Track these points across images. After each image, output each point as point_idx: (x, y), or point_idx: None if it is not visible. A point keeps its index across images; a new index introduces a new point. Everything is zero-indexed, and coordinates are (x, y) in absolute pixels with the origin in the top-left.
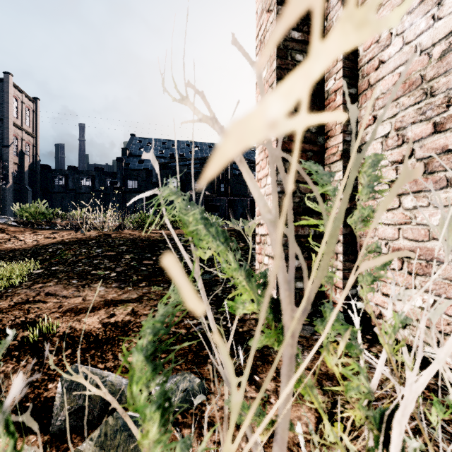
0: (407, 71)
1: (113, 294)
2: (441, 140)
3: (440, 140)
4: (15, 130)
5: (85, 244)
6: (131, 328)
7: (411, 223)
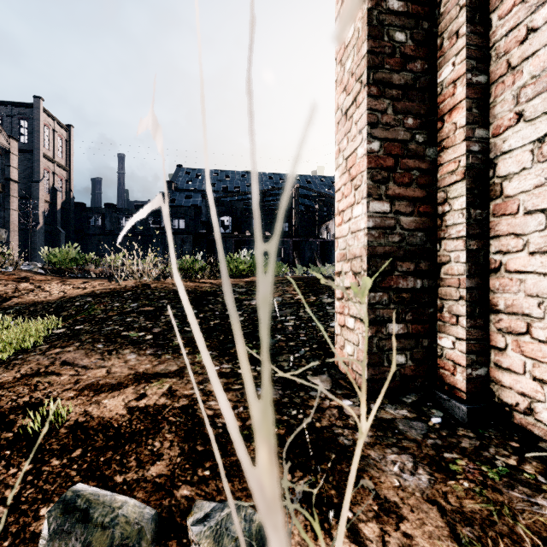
0: None
1: (146, 364)
2: None
3: None
4: (46, 163)
5: (118, 297)
6: (165, 416)
7: None
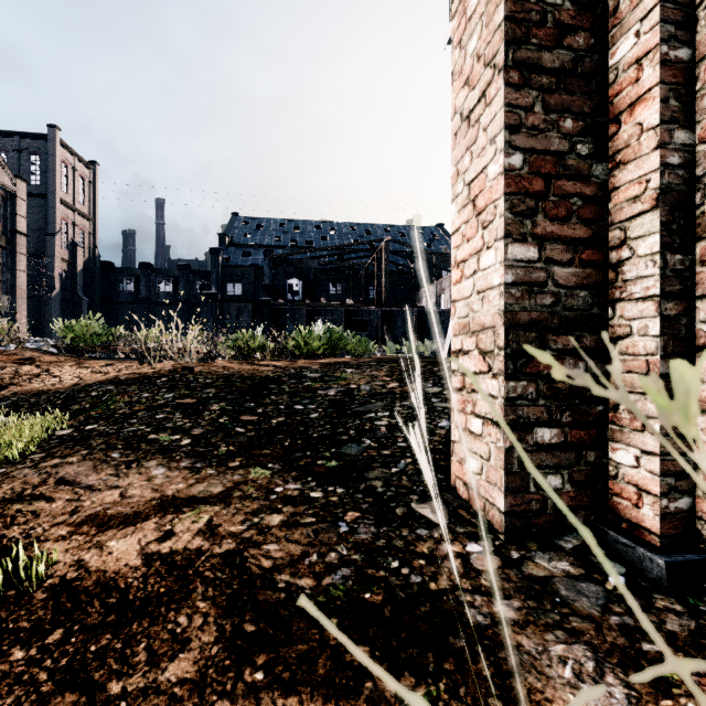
0: None
1: (178, 483)
2: None
3: None
4: (63, 210)
5: (149, 384)
6: (199, 570)
7: None
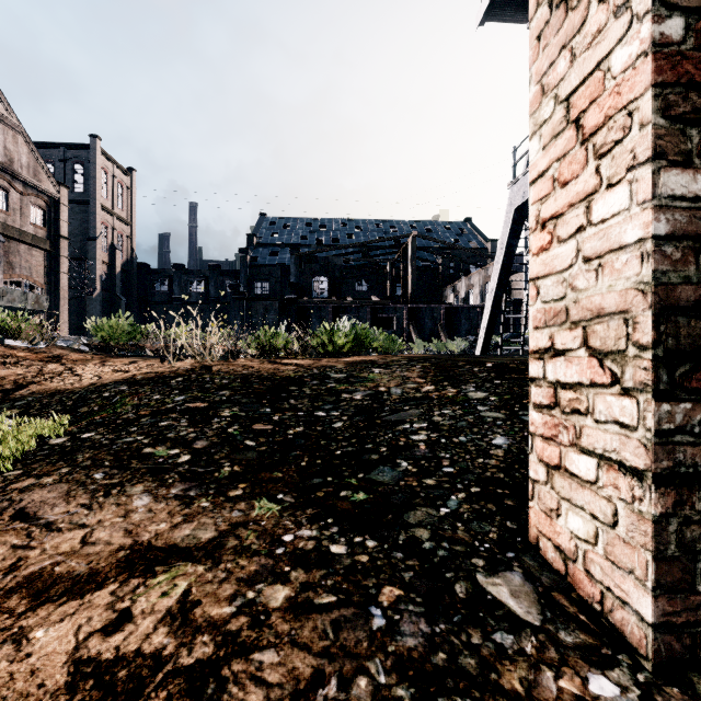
0: None
1: (160, 521)
2: None
3: None
4: (104, 215)
5: (163, 385)
6: None
7: None
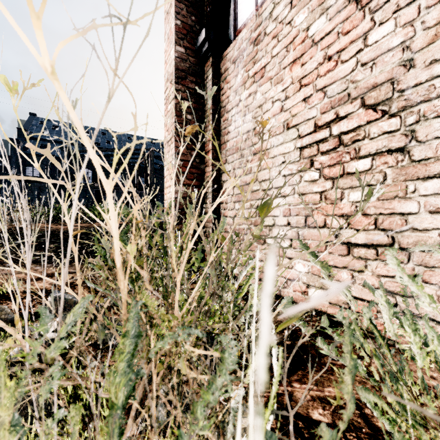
0: (236, 142)
1: (51, 270)
2: (245, 179)
3: (245, 178)
4: None
5: None
6: (76, 284)
7: (237, 216)
